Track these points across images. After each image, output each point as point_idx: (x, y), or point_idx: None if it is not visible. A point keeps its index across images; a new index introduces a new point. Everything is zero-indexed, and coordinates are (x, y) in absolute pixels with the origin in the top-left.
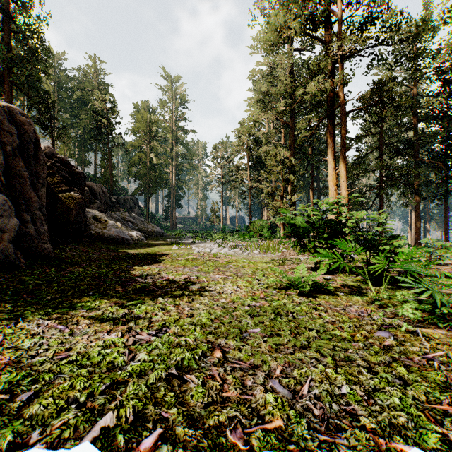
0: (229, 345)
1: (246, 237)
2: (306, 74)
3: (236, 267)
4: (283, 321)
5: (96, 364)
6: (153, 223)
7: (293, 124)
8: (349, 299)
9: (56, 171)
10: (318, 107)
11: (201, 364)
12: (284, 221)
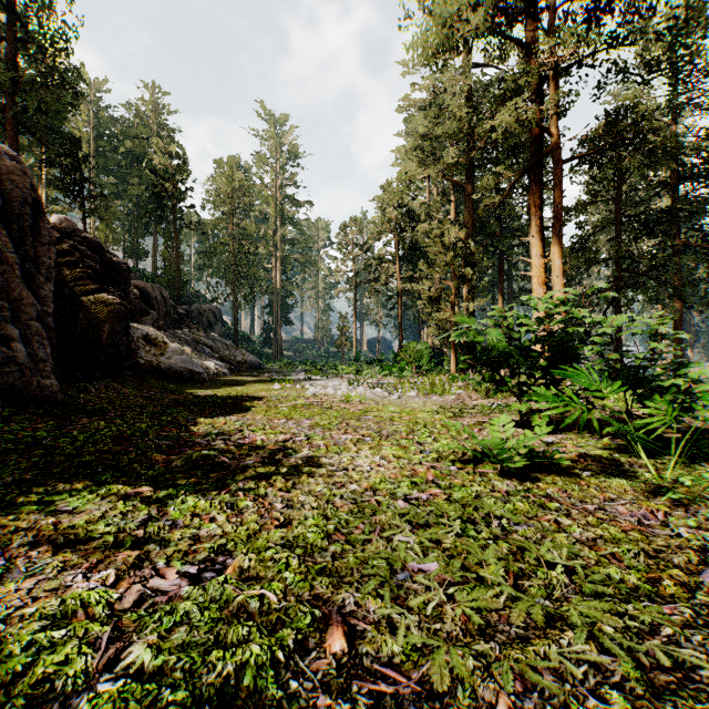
0: (364, 611)
1: (394, 370)
2: (495, 98)
3: (379, 420)
4: (482, 539)
5: (4, 685)
6: (246, 349)
7: (471, 186)
8: (605, 484)
9: (78, 258)
10: (513, 155)
11: (290, 684)
12: (466, 337)
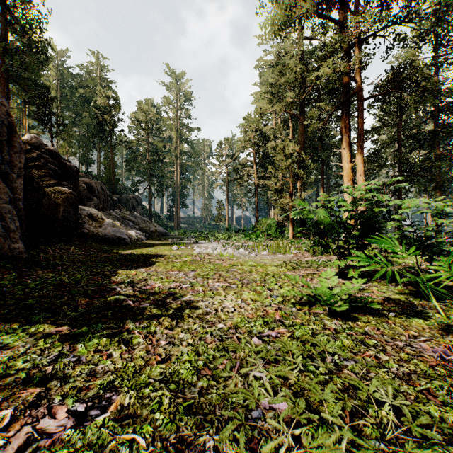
0: None
1: (252, 237)
2: (319, 58)
3: (242, 271)
4: (320, 374)
5: None
6: (157, 223)
7: (303, 117)
8: (407, 323)
9: (42, 163)
10: (331, 95)
11: None
12: (301, 214)
